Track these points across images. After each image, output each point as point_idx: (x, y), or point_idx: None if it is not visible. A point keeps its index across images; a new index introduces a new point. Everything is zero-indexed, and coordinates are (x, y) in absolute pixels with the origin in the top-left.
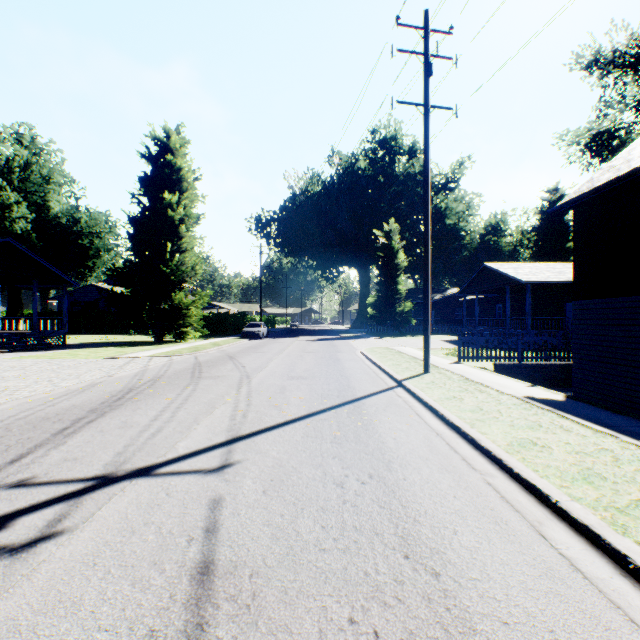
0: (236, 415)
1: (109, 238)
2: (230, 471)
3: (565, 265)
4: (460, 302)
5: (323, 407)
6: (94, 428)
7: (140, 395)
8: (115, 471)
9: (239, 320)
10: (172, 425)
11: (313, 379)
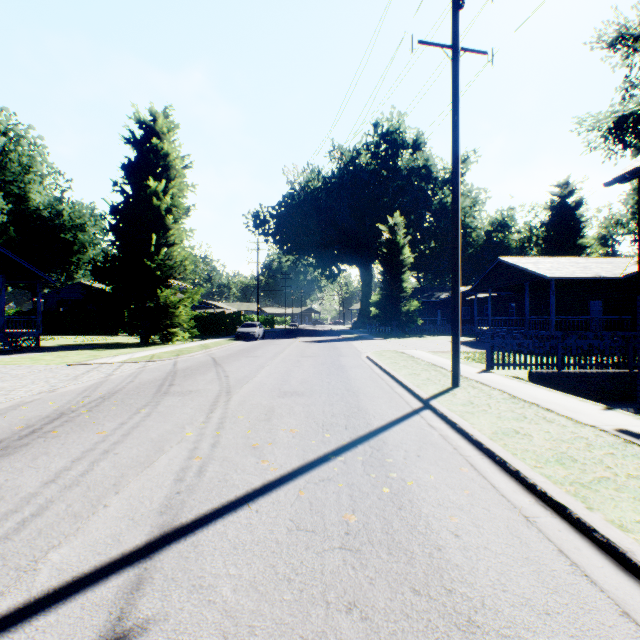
0: (188, 469)
1: (96, 233)
2: None
3: (588, 260)
4: (468, 301)
5: (325, 450)
6: None
7: (66, 425)
8: None
9: (235, 320)
10: (71, 496)
11: (311, 396)
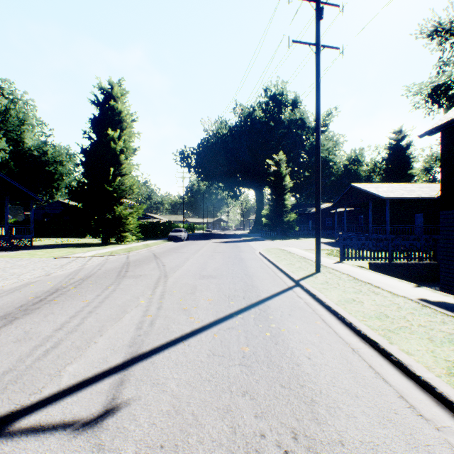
0: (144, 322)
1: (70, 166)
2: (110, 425)
3: (413, 185)
4: (330, 214)
5: (230, 311)
6: None
7: (62, 296)
8: None
9: (167, 227)
10: (73, 337)
11: (221, 278)
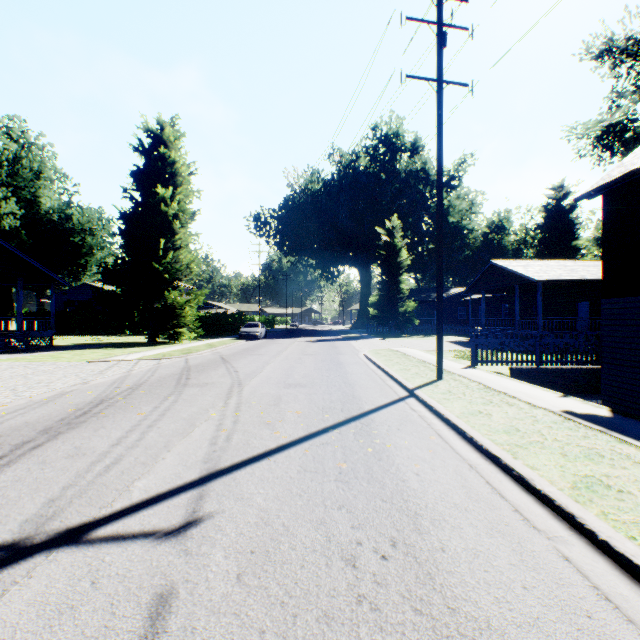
0: (218, 437)
1: (103, 236)
2: (195, 534)
3: (576, 263)
4: (464, 302)
5: (324, 425)
6: (35, 457)
7: (110, 408)
8: (32, 534)
9: (237, 320)
10: (135, 453)
11: (313, 387)
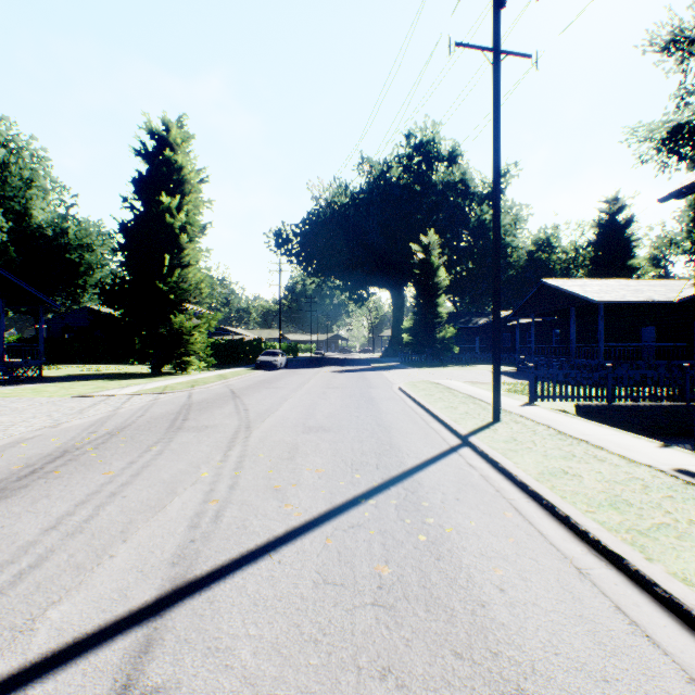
0: (203, 514)
1: (104, 253)
2: None
3: (640, 282)
4: (508, 327)
5: (354, 492)
6: None
7: (70, 464)
8: None
9: (255, 348)
10: (73, 545)
11: (339, 432)
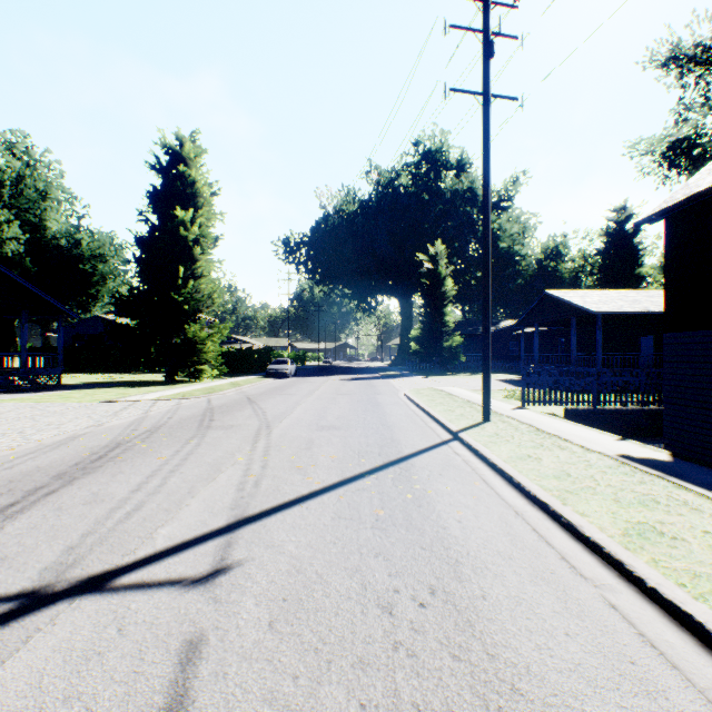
0: (246, 483)
1: (115, 263)
2: (224, 582)
3: (639, 293)
4: (515, 336)
5: (360, 470)
6: (50, 504)
7: (128, 452)
8: (53, 582)
9: (264, 356)
10: (157, 499)
11: (348, 429)
